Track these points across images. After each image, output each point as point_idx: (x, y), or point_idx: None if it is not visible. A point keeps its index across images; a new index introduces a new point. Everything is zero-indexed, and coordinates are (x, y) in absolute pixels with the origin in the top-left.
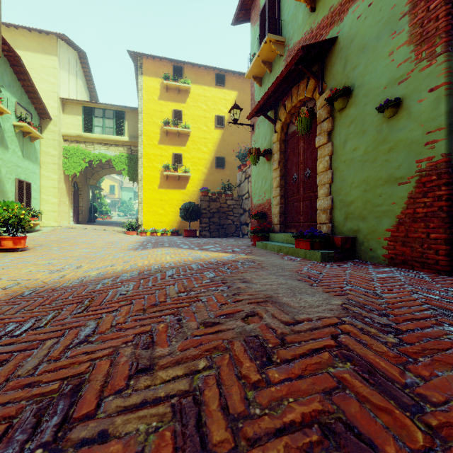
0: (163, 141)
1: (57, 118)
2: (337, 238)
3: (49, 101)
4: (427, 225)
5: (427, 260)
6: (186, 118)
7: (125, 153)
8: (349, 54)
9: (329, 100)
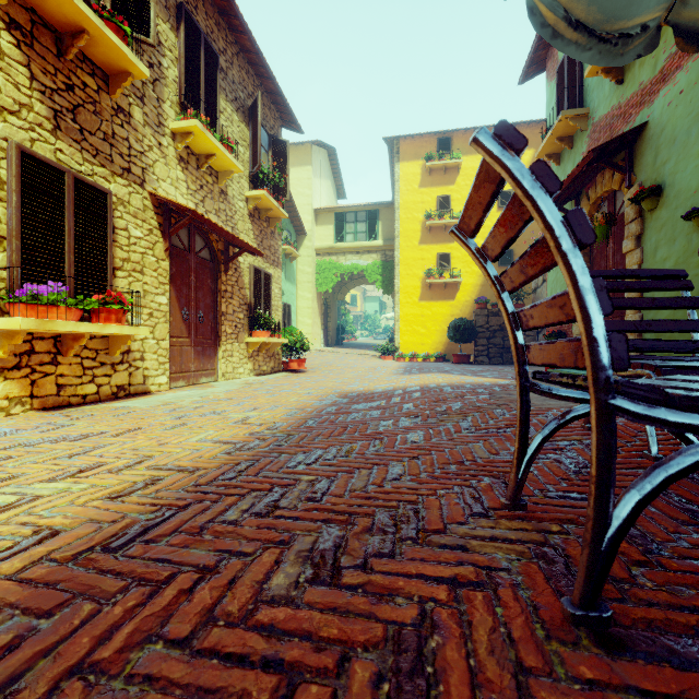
0: (425, 239)
1: (311, 232)
2: None
3: (305, 215)
4: None
5: None
6: (455, 204)
7: (379, 261)
8: (659, 145)
9: (633, 200)
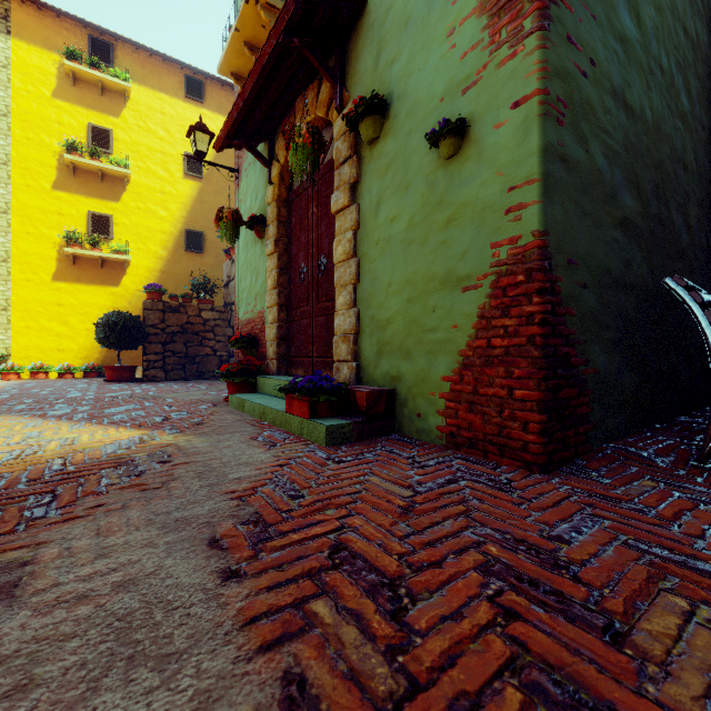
0: (66, 184)
1: None
2: (360, 394)
3: None
4: (510, 372)
5: (510, 442)
6: (121, 147)
7: None
8: (384, 35)
9: (350, 118)
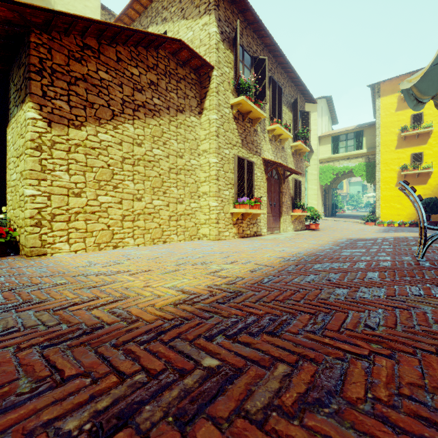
0: (400, 145)
1: (316, 150)
2: None
3: (312, 141)
4: None
5: None
6: (427, 118)
7: (363, 162)
8: None
9: None
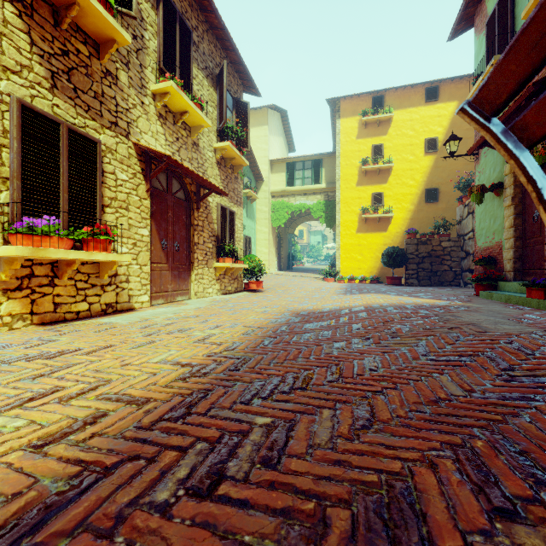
0: (362, 182)
1: (268, 179)
2: None
3: (262, 166)
4: None
5: None
6: (387, 151)
7: (322, 201)
8: None
9: None
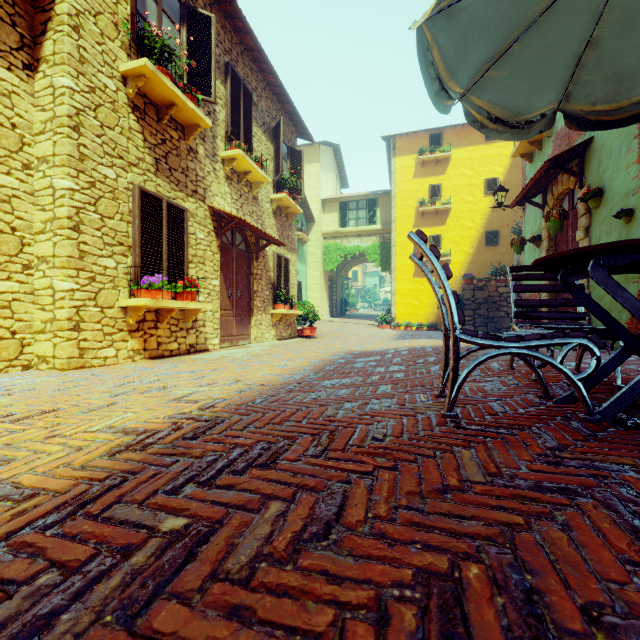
0: (418, 223)
1: (319, 219)
2: None
3: (313, 205)
4: None
5: None
6: (446, 192)
7: (377, 243)
8: (601, 157)
9: (582, 200)
